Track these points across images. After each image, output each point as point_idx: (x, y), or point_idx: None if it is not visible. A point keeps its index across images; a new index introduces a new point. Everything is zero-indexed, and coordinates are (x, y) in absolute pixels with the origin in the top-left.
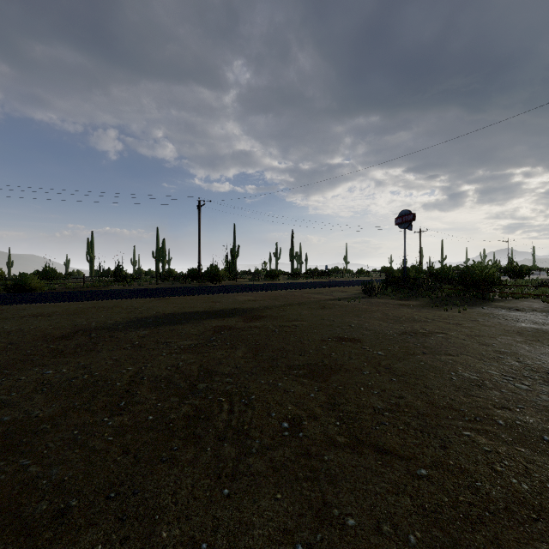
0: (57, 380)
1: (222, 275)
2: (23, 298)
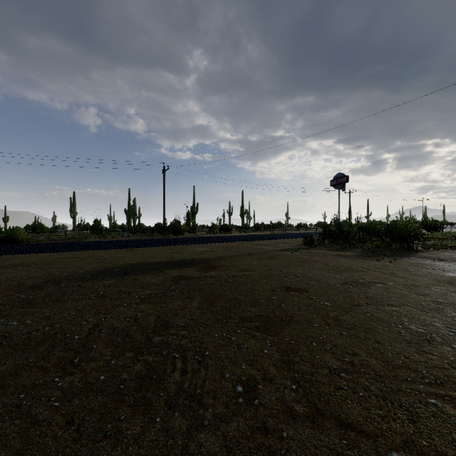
0: (19, 332)
1: (183, 229)
2: (10, 249)
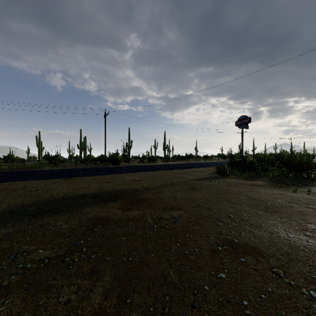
0: None
1: (119, 159)
2: None
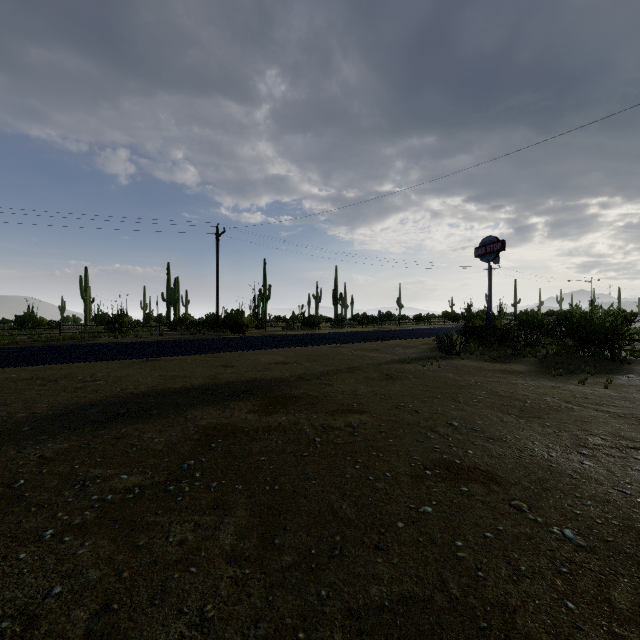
0: None
1: (246, 323)
2: None
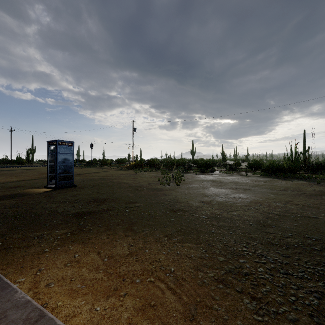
0: None
1: (25, 162)
2: None
